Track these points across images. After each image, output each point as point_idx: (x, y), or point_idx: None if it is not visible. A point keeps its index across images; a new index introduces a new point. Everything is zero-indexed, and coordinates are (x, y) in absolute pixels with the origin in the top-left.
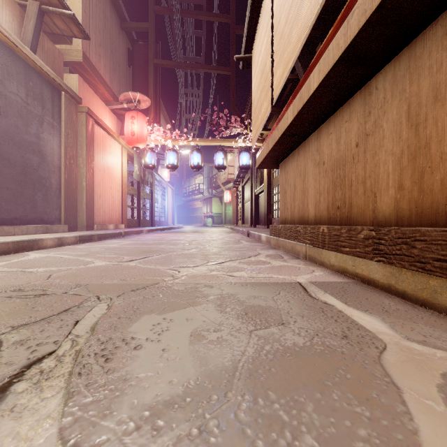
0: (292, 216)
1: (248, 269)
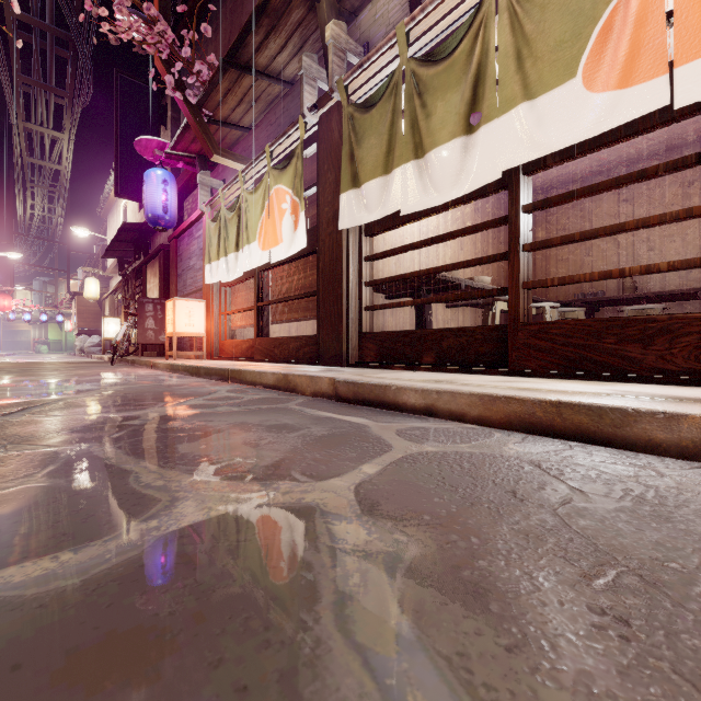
0: None
1: None
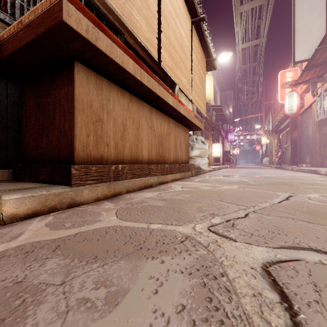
0: (119, 155)
1: (202, 185)
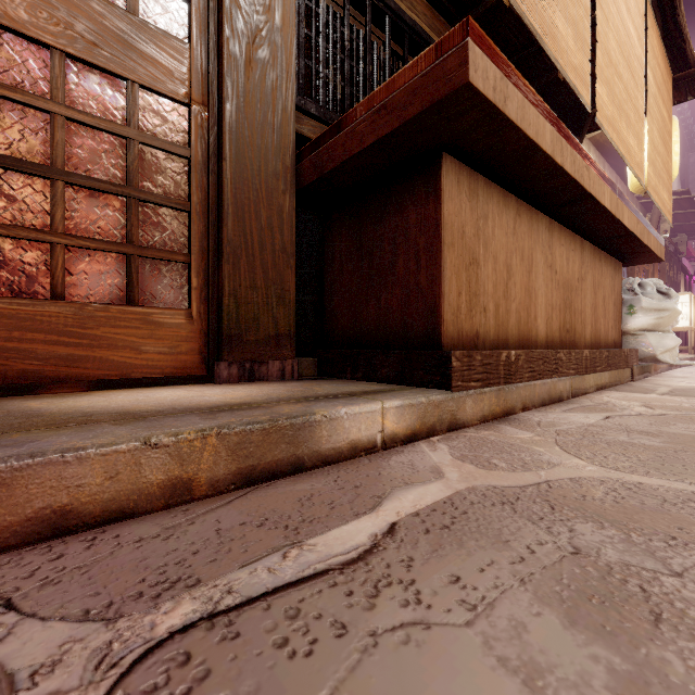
0: (502, 330)
1: None
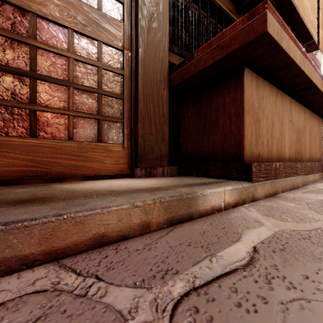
0: (270, 152)
1: None
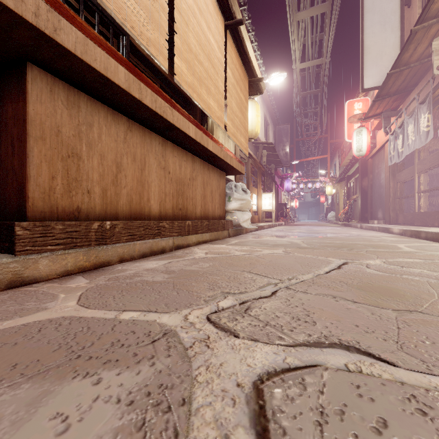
0: (110, 207)
1: (235, 249)
